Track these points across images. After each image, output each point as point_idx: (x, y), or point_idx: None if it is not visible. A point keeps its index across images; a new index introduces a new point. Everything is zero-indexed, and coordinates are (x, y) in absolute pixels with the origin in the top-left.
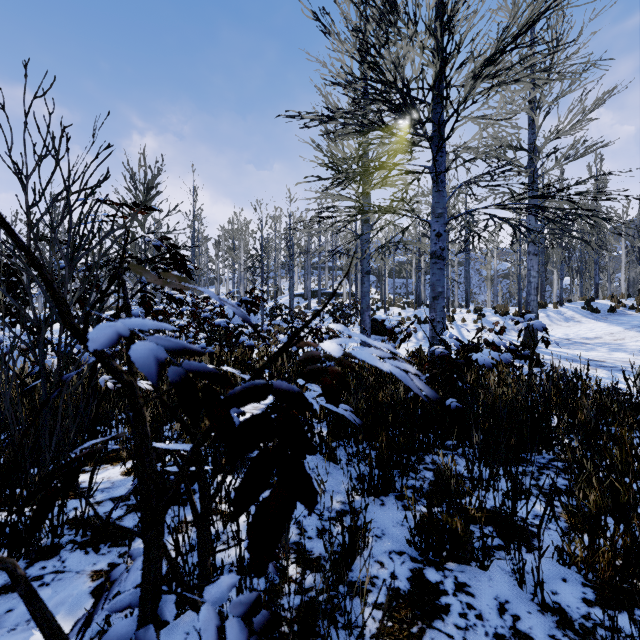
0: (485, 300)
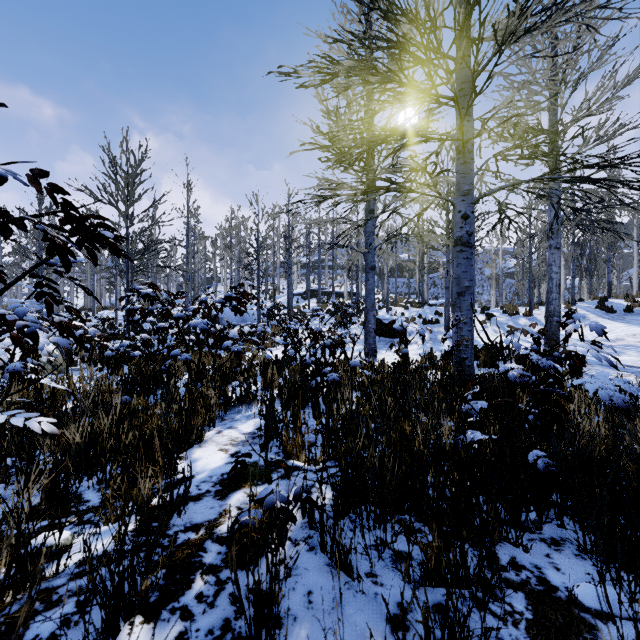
0: (489, 300)
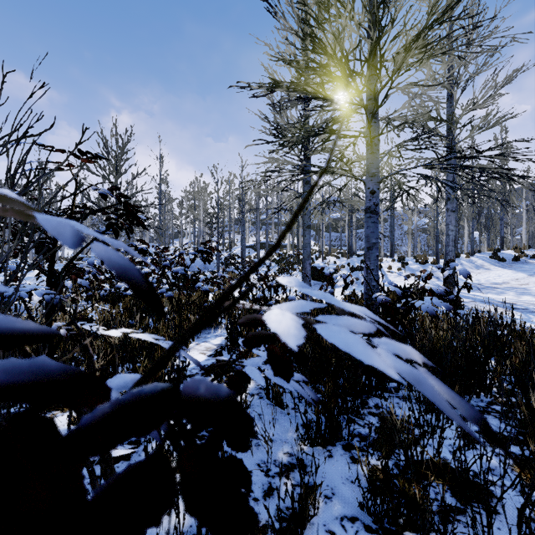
0: (406, 251)
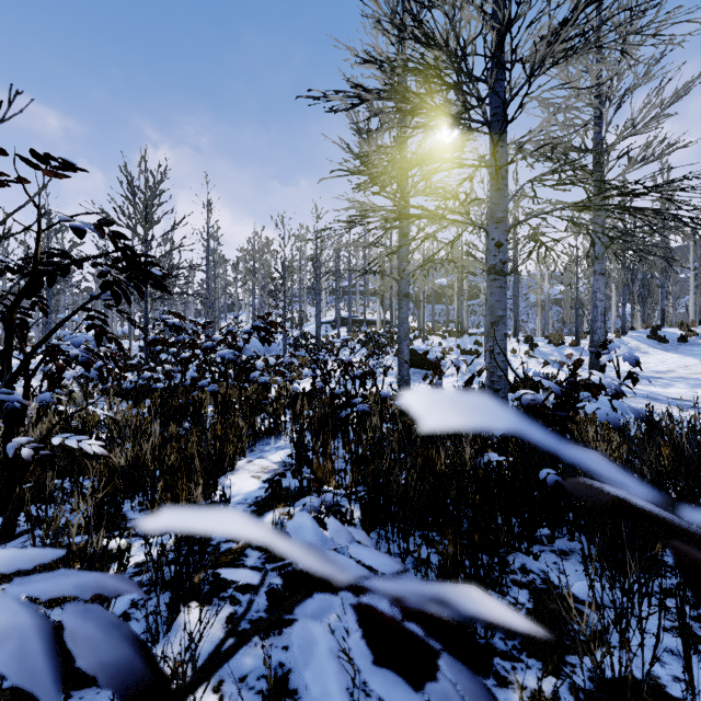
0: (534, 328)
